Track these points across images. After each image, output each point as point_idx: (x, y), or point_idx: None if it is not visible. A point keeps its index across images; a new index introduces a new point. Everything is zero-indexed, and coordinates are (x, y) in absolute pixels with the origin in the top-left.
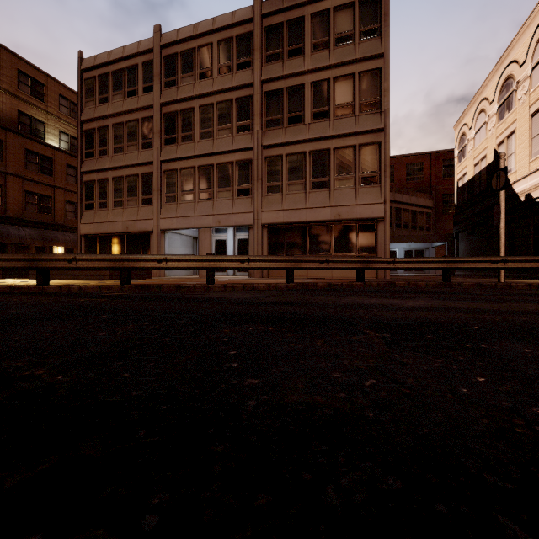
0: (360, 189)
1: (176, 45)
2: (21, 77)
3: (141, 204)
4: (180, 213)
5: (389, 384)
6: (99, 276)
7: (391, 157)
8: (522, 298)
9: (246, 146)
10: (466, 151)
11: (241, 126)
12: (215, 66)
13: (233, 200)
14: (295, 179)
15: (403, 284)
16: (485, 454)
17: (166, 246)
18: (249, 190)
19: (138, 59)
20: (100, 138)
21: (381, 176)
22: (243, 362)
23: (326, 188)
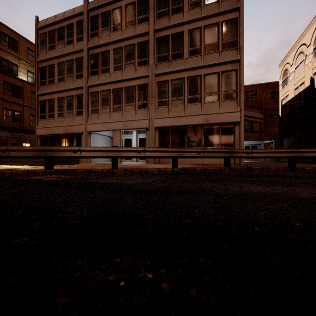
0: (222, 102)
1: (98, 9)
2: (1, 35)
3: (75, 115)
4: (100, 120)
5: None
6: (39, 163)
7: None
8: None
9: (144, 74)
10: (288, 80)
11: (140, 61)
12: (123, 22)
13: (135, 111)
14: (177, 96)
15: (259, 168)
16: None
17: (91, 142)
18: (146, 104)
19: (73, 19)
20: (49, 72)
21: (238, 93)
22: None
23: (198, 102)
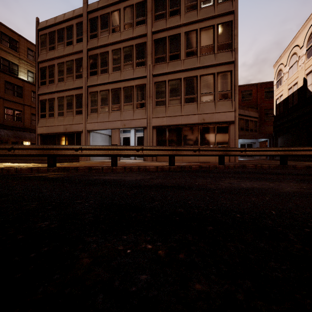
0: (217, 102)
1: (97, 11)
2: (2, 36)
3: (75, 114)
4: (99, 119)
5: None
6: (41, 160)
7: None
8: None
9: (142, 75)
10: (282, 80)
11: (138, 62)
12: (122, 24)
13: (134, 110)
14: (174, 96)
15: (252, 166)
16: None
17: (91, 141)
18: (144, 104)
19: (73, 21)
20: (50, 72)
21: (232, 93)
22: None
23: (195, 102)
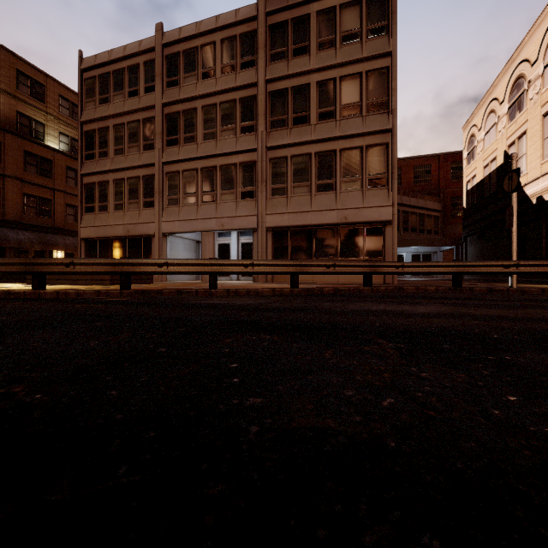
0: (367, 191)
1: (178, 43)
2: (20, 77)
3: (142, 207)
4: (182, 216)
5: (410, 404)
6: (99, 281)
7: (398, 160)
8: (538, 304)
9: (250, 147)
10: (475, 152)
11: (245, 127)
12: (218, 66)
13: (237, 202)
14: (300, 181)
15: (412, 289)
16: (537, 499)
17: (168, 250)
18: (253, 193)
19: (139, 58)
20: (101, 139)
21: (389, 178)
22: (245, 377)
23: (332, 190)
